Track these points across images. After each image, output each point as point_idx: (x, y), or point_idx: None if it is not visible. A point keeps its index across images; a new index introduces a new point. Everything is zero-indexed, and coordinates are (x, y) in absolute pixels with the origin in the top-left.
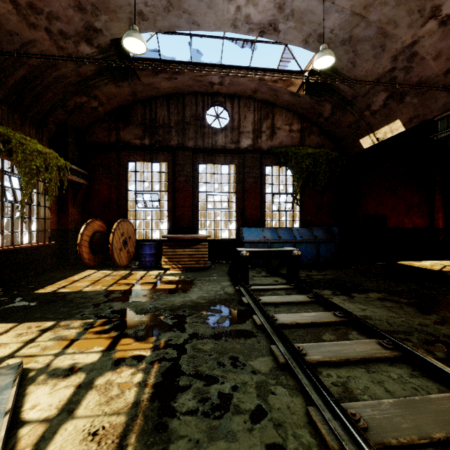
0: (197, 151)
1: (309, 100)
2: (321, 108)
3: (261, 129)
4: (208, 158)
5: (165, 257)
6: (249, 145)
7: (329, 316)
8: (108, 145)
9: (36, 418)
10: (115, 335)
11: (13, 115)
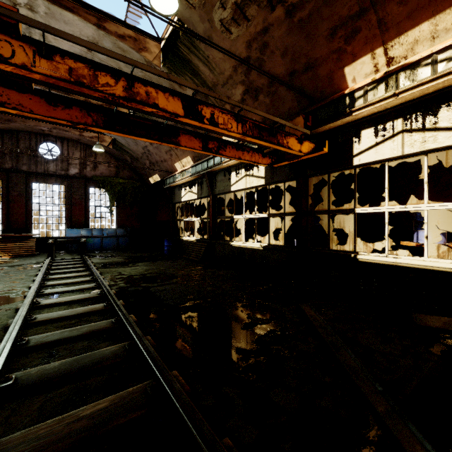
0: (31, 174)
1: (117, 152)
2: (125, 157)
3: (86, 163)
4: (41, 179)
5: None
6: (77, 173)
7: (79, 262)
8: None
9: None
10: None
11: None
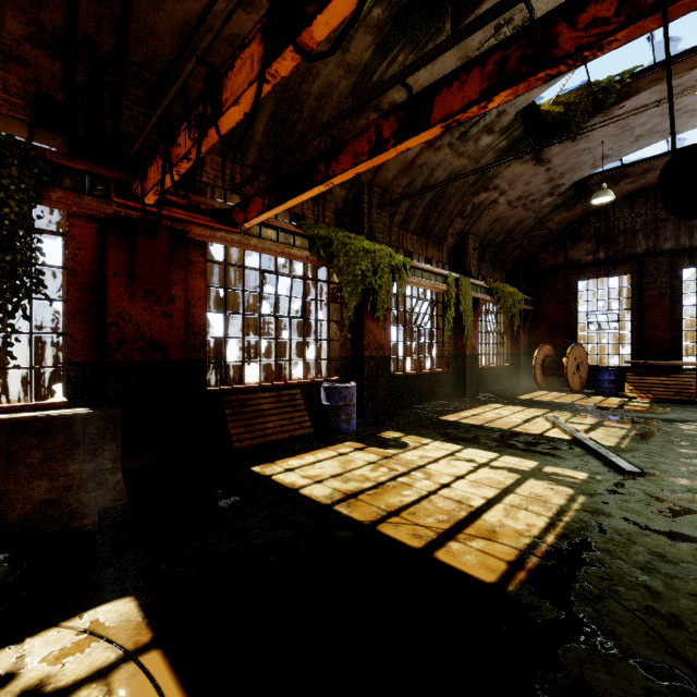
0: (679, 253)
1: None
2: None
3: None
4: None
5: (629, 385)
6: None
7: None
8: (555, 267)
9: (577, 429)
10: (599, 420)
11: (489, 268)
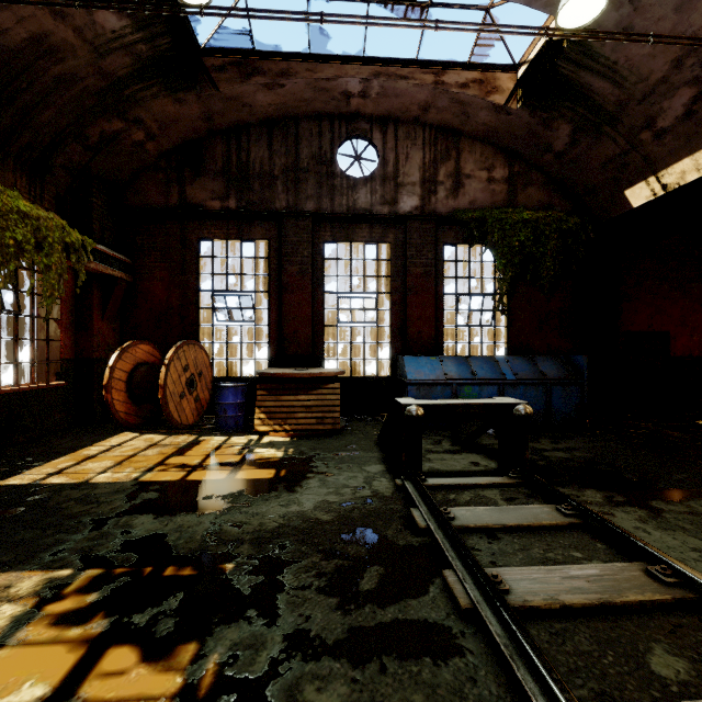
0: (322, 219)
1: (528, 120)
2: (550, 134)
3: (436, 177)
4: (341, 232)
5: (261, 411)
6: (415, 207)
7: (638, 581)
8: (165, 210)
9: None
10: (99, 633)
11: None
